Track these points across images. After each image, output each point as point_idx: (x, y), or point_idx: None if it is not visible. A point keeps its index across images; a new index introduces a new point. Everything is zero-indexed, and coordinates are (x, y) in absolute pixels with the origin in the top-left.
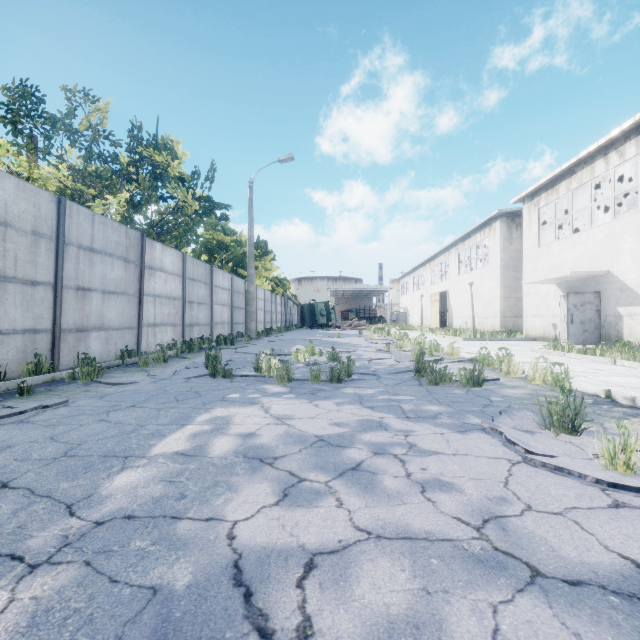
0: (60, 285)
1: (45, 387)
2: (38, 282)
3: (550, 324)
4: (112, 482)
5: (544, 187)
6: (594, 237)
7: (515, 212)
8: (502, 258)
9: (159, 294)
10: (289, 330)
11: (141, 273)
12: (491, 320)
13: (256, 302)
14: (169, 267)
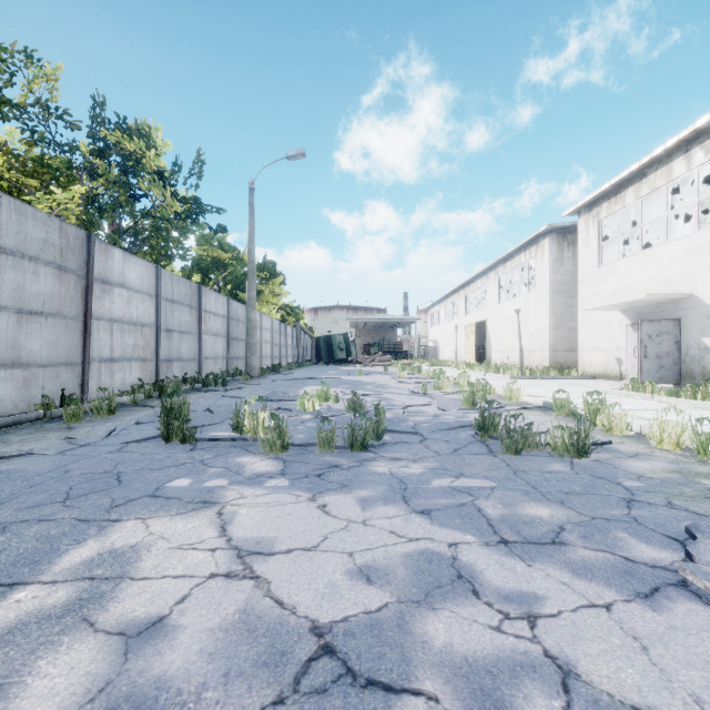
0: None
1: None
2: None
3: (613, 359)
4: None
5: (606, 195)
6: (671, 253)
7: (567, 228)
8: (552, 281)
9: (119, 318)
10: (302, 366)
11: (87, 288)
12: (538, 354)
13: (261, 333)
14: (135, 283)
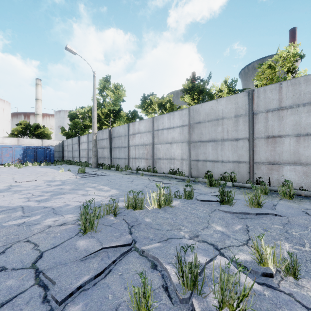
0: (251, 138)
1: (204, 183)
2: (239, 138)
3: None
4: (96, 184)
5: None
6: None
7: None
8: None
9: None
10: None
11: None
12: None
13: None
14: None
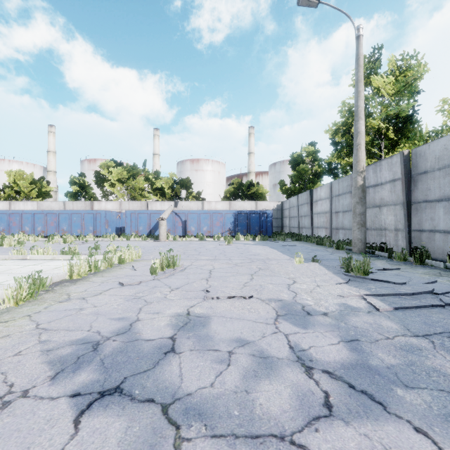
0: None
1: None
2: None
3: None
4: None
5: None
6: None
7: None
8: None
9: None
10: None
11: None
12: None
13: None
14: None
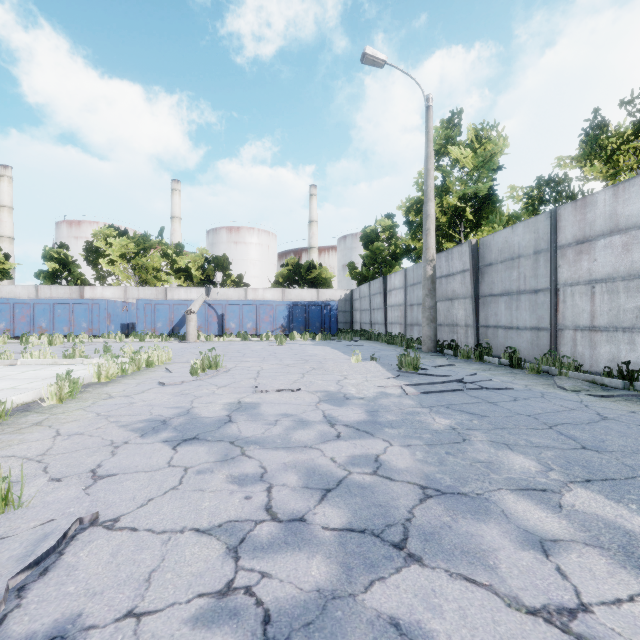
0: None
1: None
2: None
3: None
4: (523, 457)
5: None
6: None
7: None
8: None
9: None
10: None
11: None
12: None
13: None
14: None
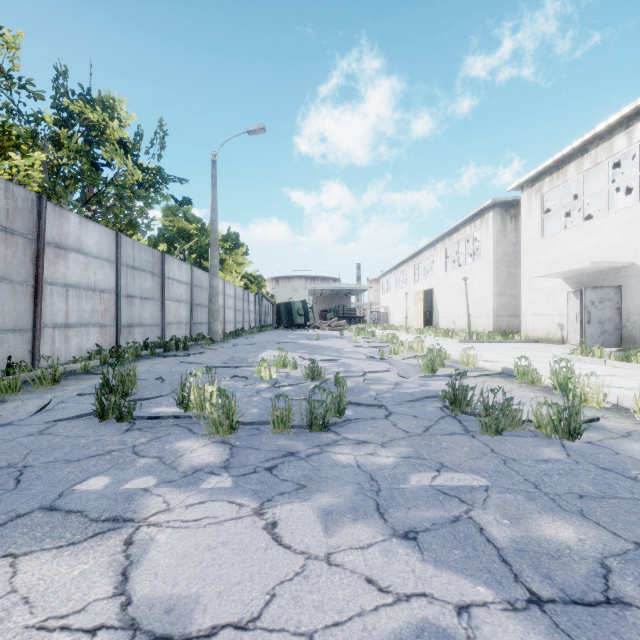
0: None
1: None
2: None
3: (555, 324)
4: None
5: (548, 170)
6: (613, 224)
7: (509, 202)
8: (496, 252)
9: (75, 283)
10: (263, 331)
11: (38, 252)
12: (483, 320)
13: (224, 299)
14: (93, 248)
